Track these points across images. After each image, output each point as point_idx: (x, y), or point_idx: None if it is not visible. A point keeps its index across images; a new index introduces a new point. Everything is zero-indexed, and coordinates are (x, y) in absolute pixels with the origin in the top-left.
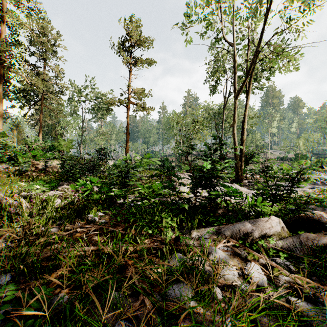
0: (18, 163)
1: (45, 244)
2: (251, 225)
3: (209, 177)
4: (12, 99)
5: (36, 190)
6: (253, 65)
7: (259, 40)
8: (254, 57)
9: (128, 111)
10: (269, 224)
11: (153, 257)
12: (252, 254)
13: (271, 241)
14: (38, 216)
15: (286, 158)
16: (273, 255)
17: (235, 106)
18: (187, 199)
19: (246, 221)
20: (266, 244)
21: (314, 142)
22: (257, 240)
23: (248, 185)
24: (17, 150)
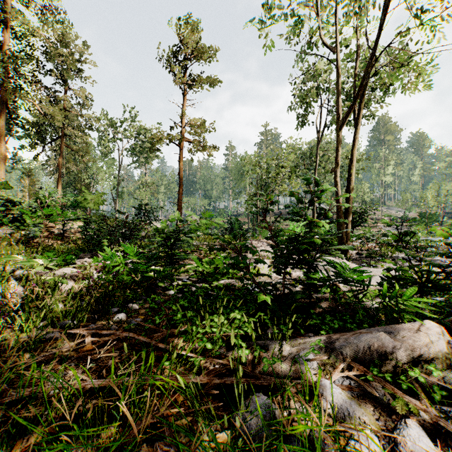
0: (25, 226)
1: (27, 368)
2: (389, 336)
3: (307, 248)
4: (21, 137)
5: (36, 268)
6: (366, 79)
7: (376, 40)
8: (368, 67)
9: (181, 151)
10: (424, 336)
11: (213, 400)
12: (402, 401)
13: (434, 372)
14: (27, 312)
15: (406, 219)
16: (440, 400)
17: (339, 140)
18: (271, 285)
19: (377, 328)
20: (425, 377)
21: (447, 195)
22: (404, 367)
23: (358, 259)
24: (23, 208)
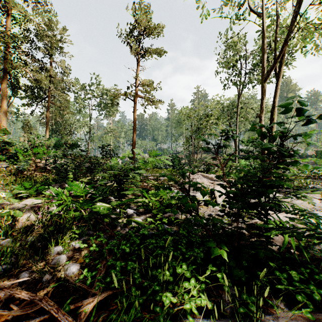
0: (18, 161)
1: None
2: None
3: None
4: (22, 97)
5: None
6: (289, 36)
7: (300, 1)
8: (292, 25)
9: (134, 105)
10: None
11: None
12: None
13: None
14: None
15: (305, 155)
16: None
17: (263, 90)
18: (224, 233)
19: None
20: None
21: None
22: None
23: (282, 190)
24: (17, 148)
